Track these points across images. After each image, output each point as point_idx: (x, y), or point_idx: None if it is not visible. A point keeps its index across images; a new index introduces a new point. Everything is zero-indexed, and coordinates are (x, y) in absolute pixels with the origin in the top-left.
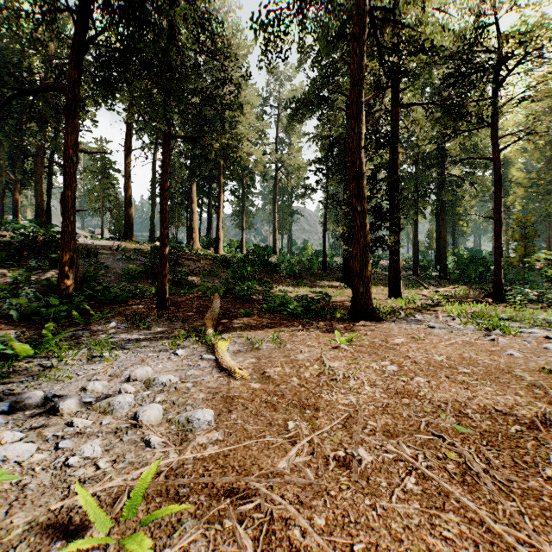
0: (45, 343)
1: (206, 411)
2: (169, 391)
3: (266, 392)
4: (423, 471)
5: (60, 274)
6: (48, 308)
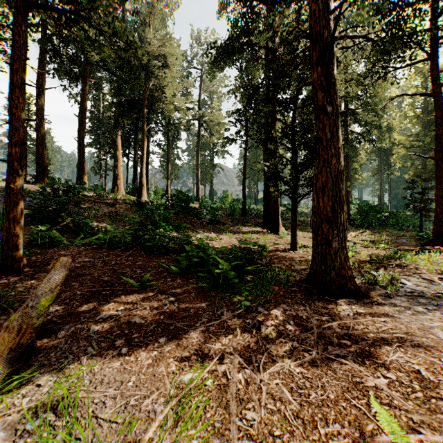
0: None
1: None
2: None
3: None
4: None
5: None
6: None
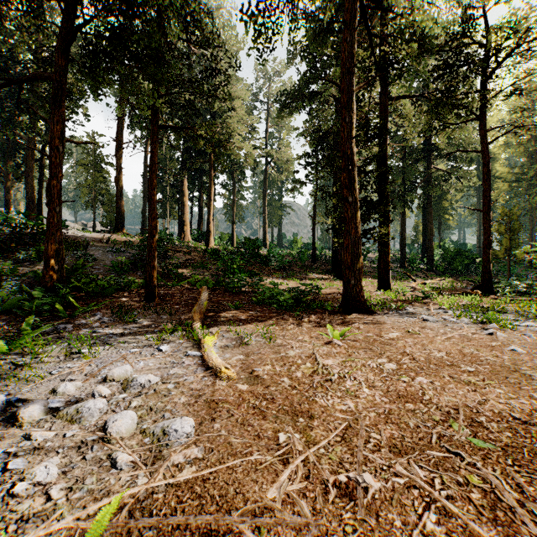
0: (21, 339)
1: (185, 421)
2: (147, 393)
3: (255, 394)
4: (445, 504)
5: (45, 266)
6: (31, 301)
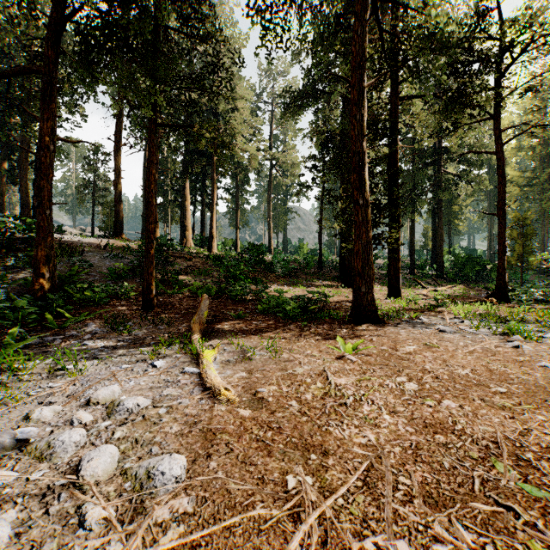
0: (1, 353)
1: (175, 460)
2: (134, 421)
3: (258, 422)
4: None
5: (35, 273)
6: (18, 310)
